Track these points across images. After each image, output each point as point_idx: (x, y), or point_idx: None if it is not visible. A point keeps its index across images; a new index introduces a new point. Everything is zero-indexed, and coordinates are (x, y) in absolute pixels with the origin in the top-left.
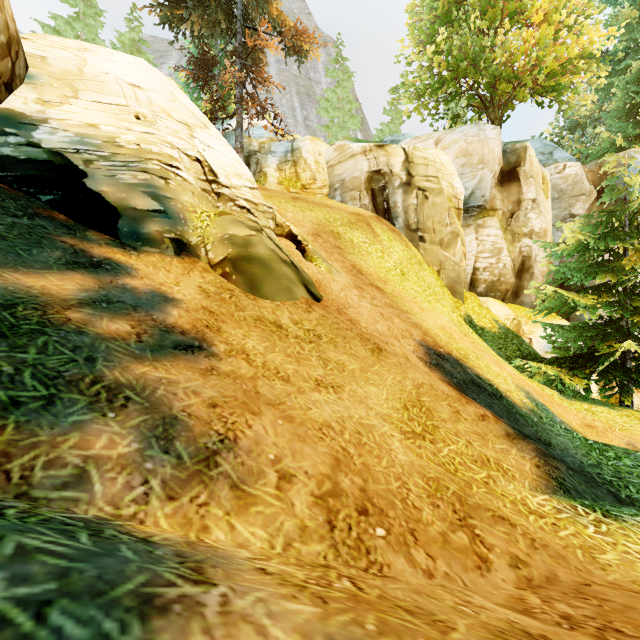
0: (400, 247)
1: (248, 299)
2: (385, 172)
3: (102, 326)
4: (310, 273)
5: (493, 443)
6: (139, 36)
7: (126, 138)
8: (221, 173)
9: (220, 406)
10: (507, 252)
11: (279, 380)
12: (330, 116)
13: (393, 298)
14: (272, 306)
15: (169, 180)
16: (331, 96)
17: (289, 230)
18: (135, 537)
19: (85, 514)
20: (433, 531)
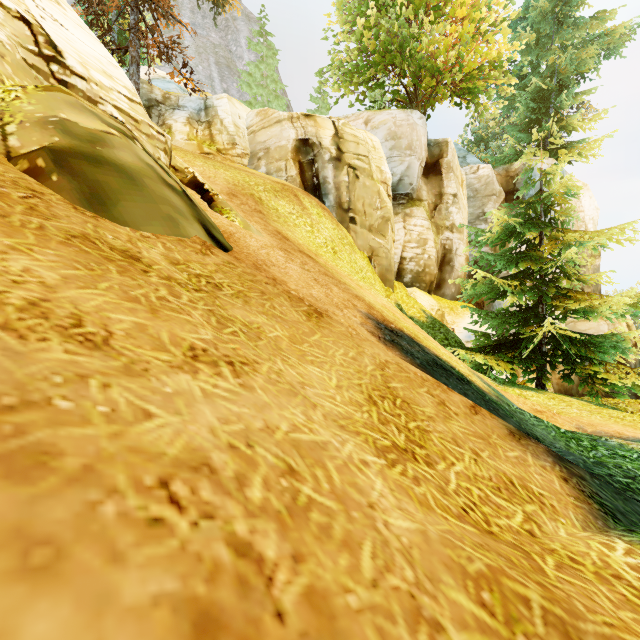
0: (331, 225)
1: (76, 212)
2: (314, 144)
3: None
4: (217, 222)
5: (503, 449)
6: None
7: None
8: (71, 55)
9: None
10: (432, 244)
11: (66, 341)
12: (253, 92)
13: (328, 269)
14: (132, 235)
15: None
16: (254, 71)
17: (192, 177)
18: None
19: None
20: None
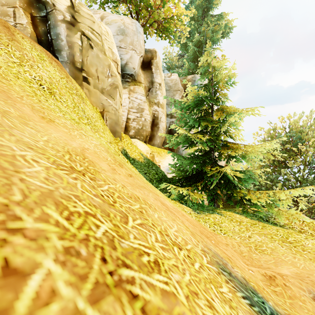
0: (57, 73)
1: None
2: (47, 3)
3: None
4: None
5: None
6: None
7: None
8: None
9: None
10: (147, 112)
11: None
12: None
13: None
14: None
15: None
16: None
17: None
18: None
19: None
20: None
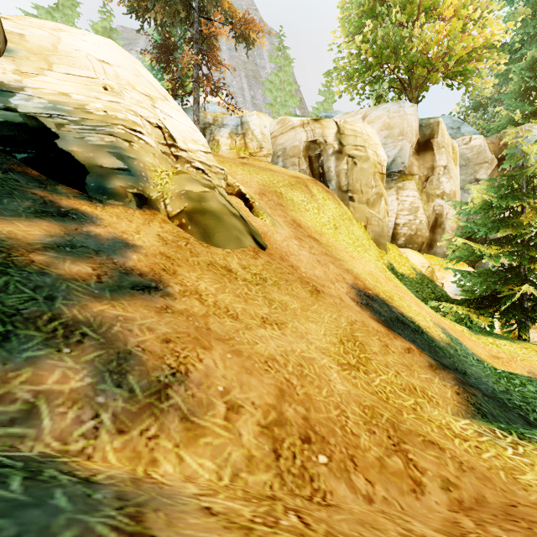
0: (333, 205)
1: (202, 246)
2: (320, 142)
3: (64, 268)
4: (257, 226)
5: (418, 373)
6: (110, 25)
7: (95, 106)
8: (179, 138)
9: (173, 341)
10: (423, 210)
11: (228, 318)
12: (273, 96)
13: (328, 248)
14: (223, 253)
15: (133, 143)
16: (274, 79)
17: (238, 189)
18: (76, 477)
19: (30, 451)
20: (370, 456)
